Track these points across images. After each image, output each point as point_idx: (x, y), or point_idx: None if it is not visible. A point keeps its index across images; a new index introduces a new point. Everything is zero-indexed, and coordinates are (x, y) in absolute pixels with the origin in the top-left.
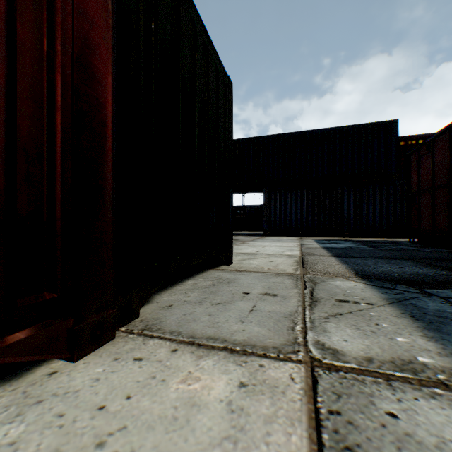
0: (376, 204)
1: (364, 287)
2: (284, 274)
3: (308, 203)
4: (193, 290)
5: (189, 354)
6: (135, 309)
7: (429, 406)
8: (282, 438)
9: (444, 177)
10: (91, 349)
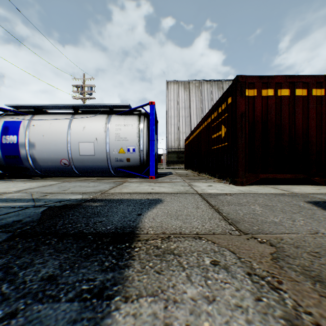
0: None
1: None
2: None
3: None
4: None
5: None
6: None
7: None
8: None
9: None
10: None
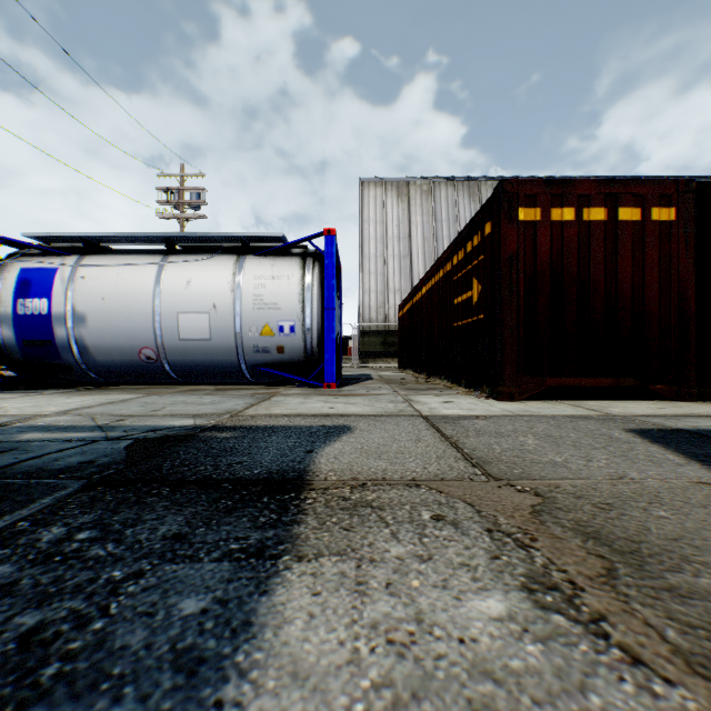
0: None
1: None
2: None
3: None
4: None
5: None
6: (707, 397)
7: None
8: None
9: None
10: (682, 401)
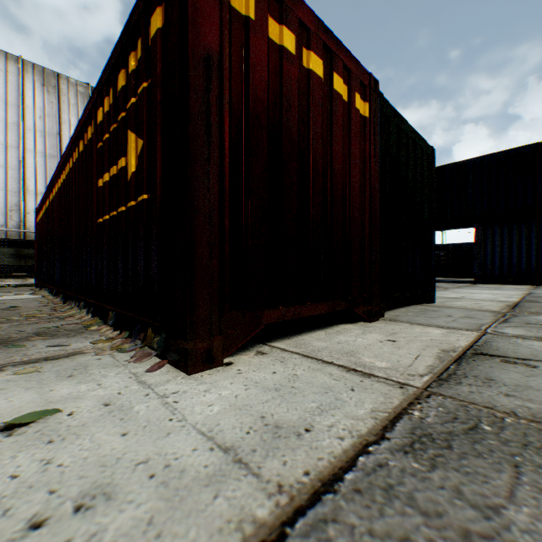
0: None
1: None
2: (486, 311)
3: None
4: (408, 312)
5: (419, 326)
6: (382, 312)
7: (536, 342)
8: (463, 338)
9: None
10: (373, 321)
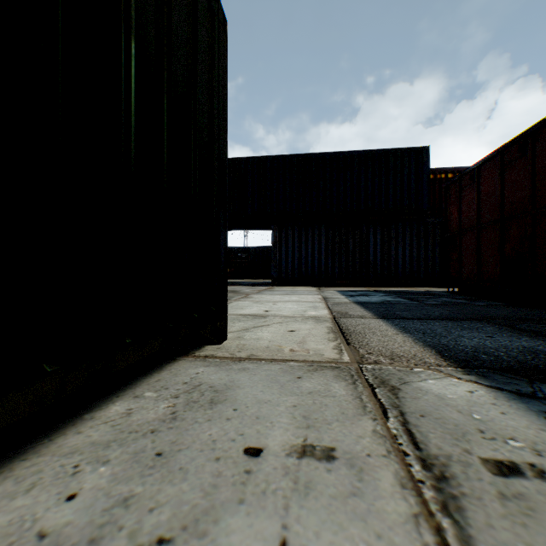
0: (406, 247)
1: (492, 398)
2: (324, 364)
3: (327, 243)
4: (107, 451)
5: None
6: None
7: None
8: None
9: (494, 213)
10: None
